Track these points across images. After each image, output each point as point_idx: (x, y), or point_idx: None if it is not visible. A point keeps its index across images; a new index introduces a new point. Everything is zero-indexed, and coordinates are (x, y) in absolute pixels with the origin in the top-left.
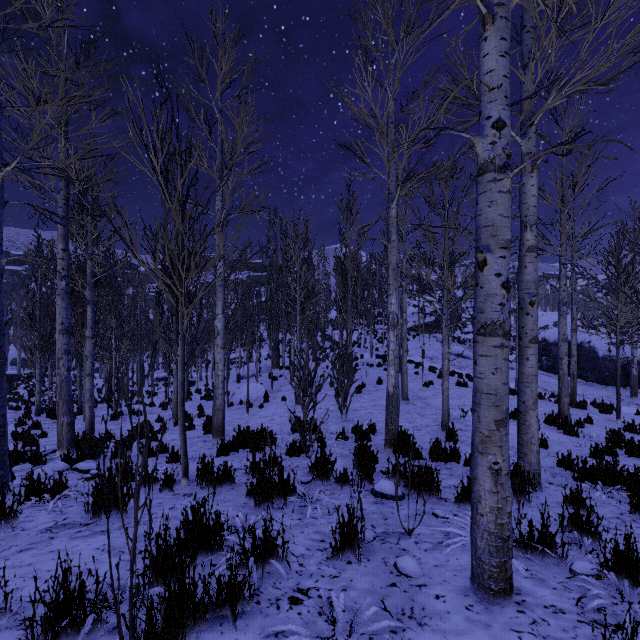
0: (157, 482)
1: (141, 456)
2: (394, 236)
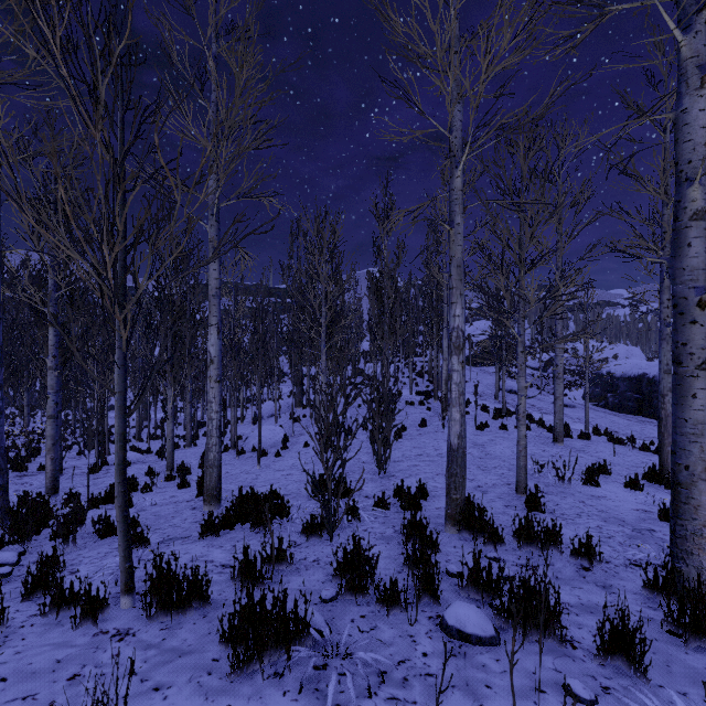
0: (79, 603)
1: (96, 535)
2: (459, 217)
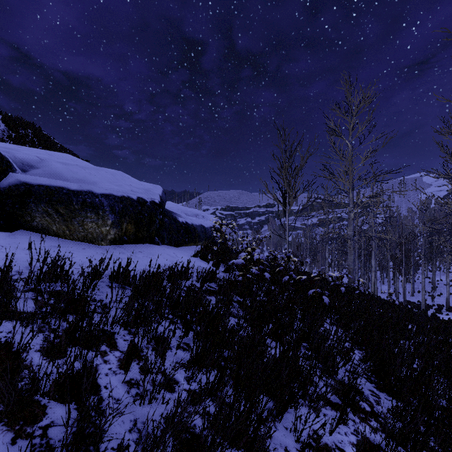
0: None
1: None
2: (448, 267)
